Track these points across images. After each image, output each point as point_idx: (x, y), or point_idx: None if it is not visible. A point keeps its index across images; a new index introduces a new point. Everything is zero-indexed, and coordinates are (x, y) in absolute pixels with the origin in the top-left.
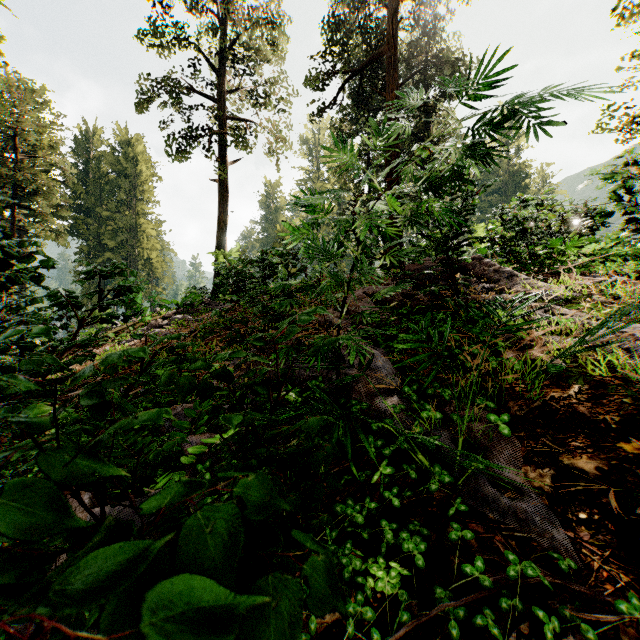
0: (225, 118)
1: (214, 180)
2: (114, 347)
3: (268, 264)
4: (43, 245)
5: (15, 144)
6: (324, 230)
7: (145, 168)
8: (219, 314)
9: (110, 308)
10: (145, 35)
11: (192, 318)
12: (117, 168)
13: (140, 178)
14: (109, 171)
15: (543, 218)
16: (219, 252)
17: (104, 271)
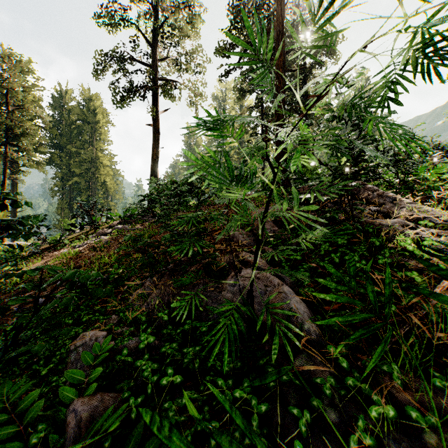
0: (157, 79)
1: (149, 125)
2: (68, 251)
3: (177, 193)
4: (28, 172)
5: (7, 100)
6: None
7: (102, 117)
8: (133, 239)
9: None
10: (98, 18)
11: (129, 228)
12: (82, 117)
13: (98, 124)
14: (77, 119)
15: (403, 150)
16: (152, 177)
17: None
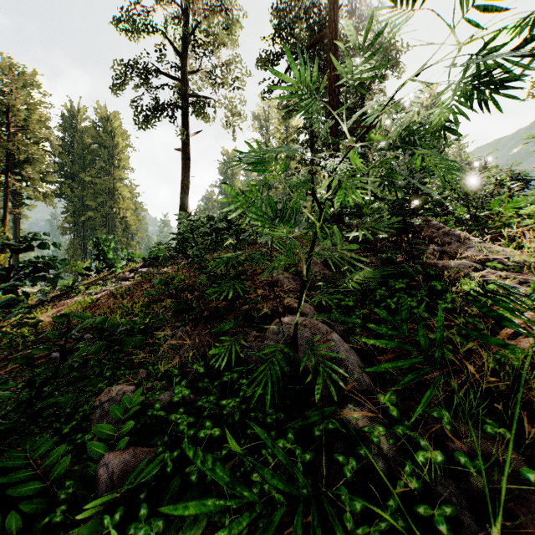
0: (187, 96)
1: (178, 149)
2: (83, 299)
3: (213, 231)
4: (33, 206)
5: (9, 119)
6: (273, 192)
7: (121, 140)
8: (163, 283)
9: (18, 288)
10: (118, 23)
11: (155, 271)
12: (98, 140)
13: (117, 148)
14: (91, 143)
15: None
16: (182, 212)
17: (12, 244)
